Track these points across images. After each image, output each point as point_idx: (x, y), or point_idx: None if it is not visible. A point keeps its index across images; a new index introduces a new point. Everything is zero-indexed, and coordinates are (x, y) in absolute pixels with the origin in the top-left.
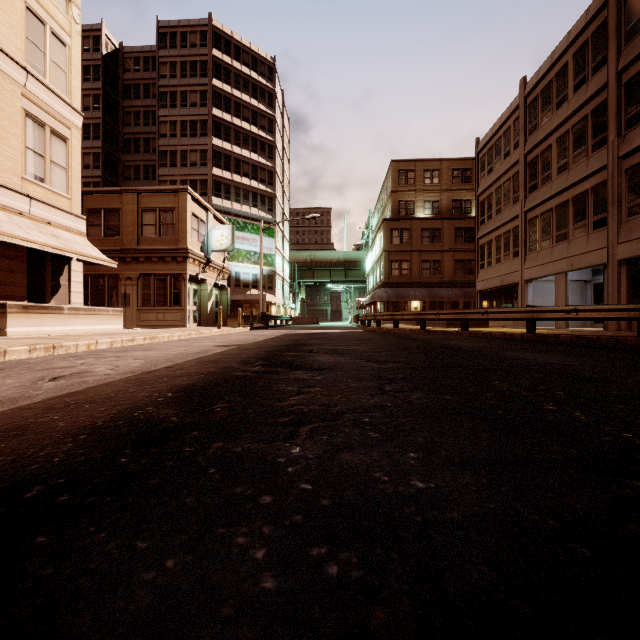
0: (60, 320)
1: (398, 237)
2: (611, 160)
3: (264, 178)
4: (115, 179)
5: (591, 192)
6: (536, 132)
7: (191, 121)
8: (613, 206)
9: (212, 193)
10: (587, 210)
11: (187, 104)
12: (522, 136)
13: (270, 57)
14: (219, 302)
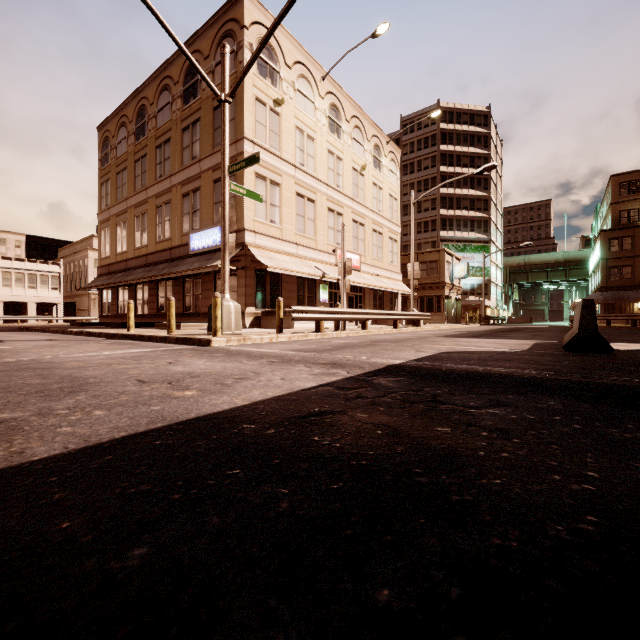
0: None
1: (617, 245)
2: None
3: (480, 207)
4: None
5: None
6: None
7: (424, 180)
8: None
9: (440, 228)
10: None
11: (421, 169)
12: None
13: (485, 107)
14: (455, 309)
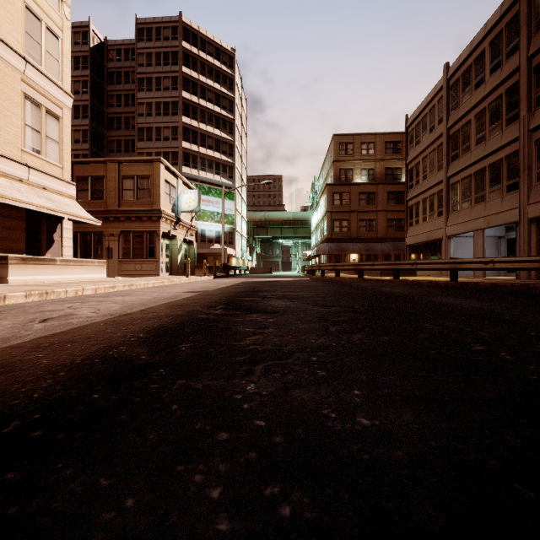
0: (53, 270)
1: (339, 200)
2: (522, 133)
3: (225, 150)
4: (100, 151)
5: (505, 160)
6: (457, 109)
7: (164, 102)
8: (524, 172)
9: (182, 163)
10: (501, 176)
11: (161, 88)
12: (445, 113)
13: (231, 48)
14: (187, 255)
